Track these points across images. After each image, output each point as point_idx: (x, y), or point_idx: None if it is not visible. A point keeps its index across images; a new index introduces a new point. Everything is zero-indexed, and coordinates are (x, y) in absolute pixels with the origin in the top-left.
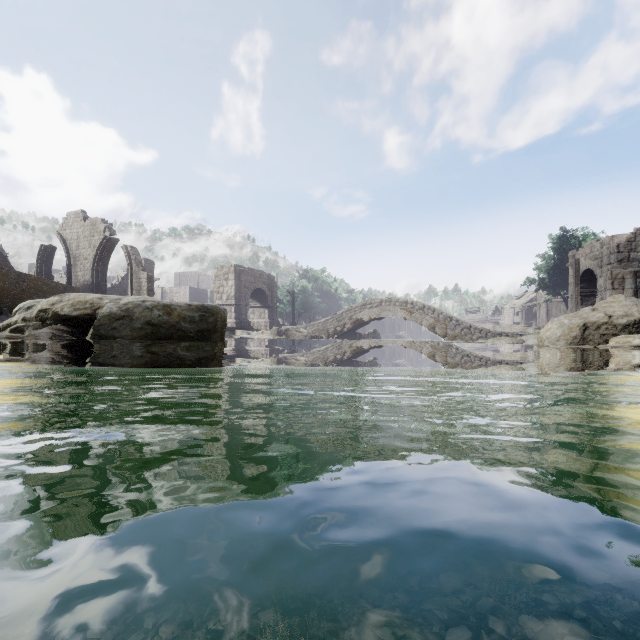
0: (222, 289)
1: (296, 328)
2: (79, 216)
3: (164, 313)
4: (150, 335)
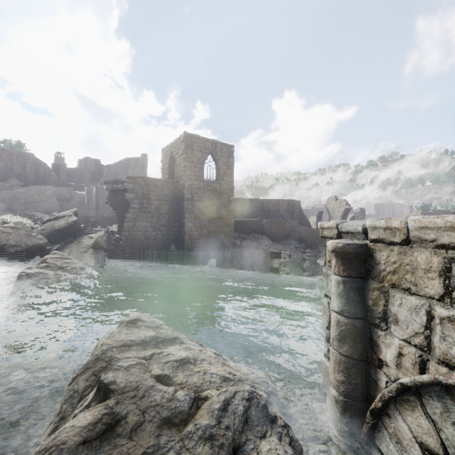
0: None
1: None
2: (333, 199)
3: None
4: None
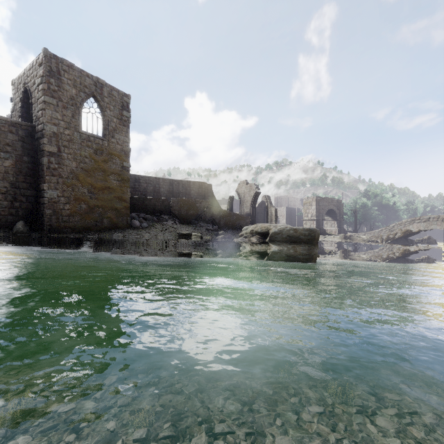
0: (308, 211)
1: (357, 234)
2: (244, 183)
3: (294, 232)
4: (288, 240)
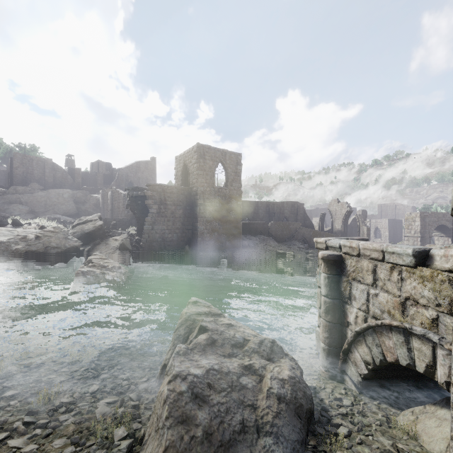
0: (410, 227)
1: None
2: (336, 201)
3: None
4: None
